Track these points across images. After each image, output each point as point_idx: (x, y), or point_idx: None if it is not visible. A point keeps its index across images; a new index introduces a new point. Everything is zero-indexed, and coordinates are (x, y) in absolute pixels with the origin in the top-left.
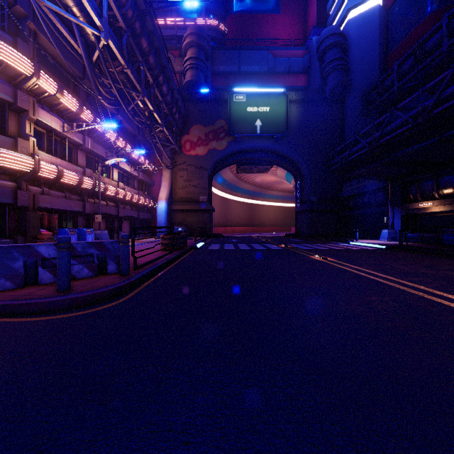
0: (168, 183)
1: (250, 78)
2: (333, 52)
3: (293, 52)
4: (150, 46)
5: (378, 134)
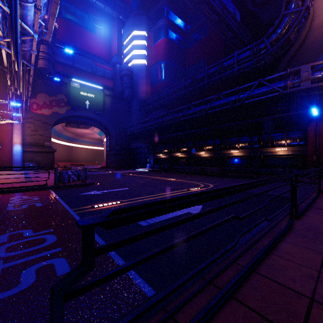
0: (20, 132)
1: (80, 72)
2: (127, 78)
3: (106, 66)
4: (37, 58)
5: (146, 125)
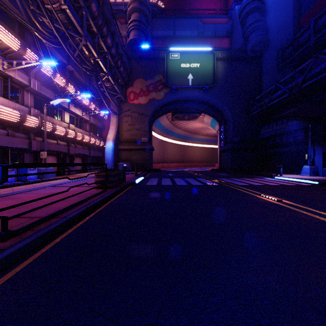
0: (115, 126)
1: (183, 41)
2: (254, 16)
3: (218, 19)
4: None
5: (300, 79)
